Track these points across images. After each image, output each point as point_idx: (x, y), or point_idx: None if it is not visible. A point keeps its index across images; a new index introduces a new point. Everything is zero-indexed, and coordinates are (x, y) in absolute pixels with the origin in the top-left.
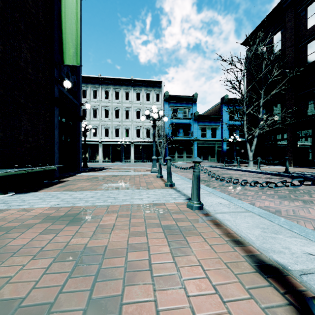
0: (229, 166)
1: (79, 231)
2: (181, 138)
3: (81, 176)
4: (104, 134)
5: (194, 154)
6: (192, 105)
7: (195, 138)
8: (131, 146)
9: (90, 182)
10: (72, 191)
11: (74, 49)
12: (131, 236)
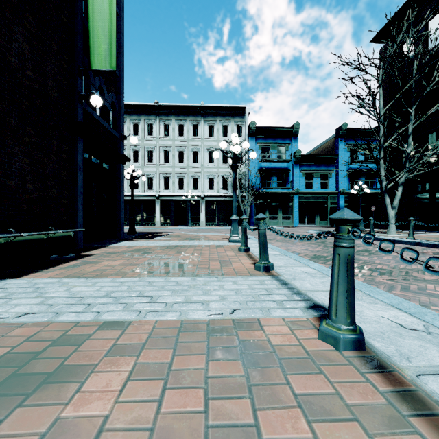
0: (353, 232)
1: None
2: (275, 190)
3: (118, 248)
4: (162, 185)
5: (294, 214)
6: (291, 141)
7: (295, 190)
8: (201, 203)
9: (125, 258)
10: (82, 277)
11: (106, 45)
12: None
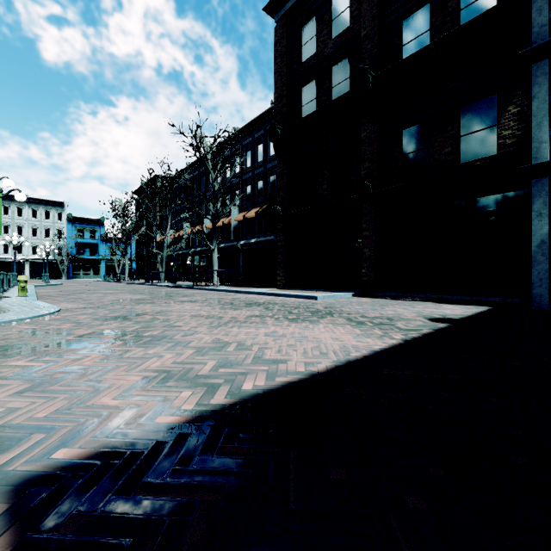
0: None
1: None
2: (88, 257)
3: None
4: None
5: (102, 272)
6: (100, 227)
7: (102, 257)
8: (26, 264)
9: None
10: None
11: None
12: None
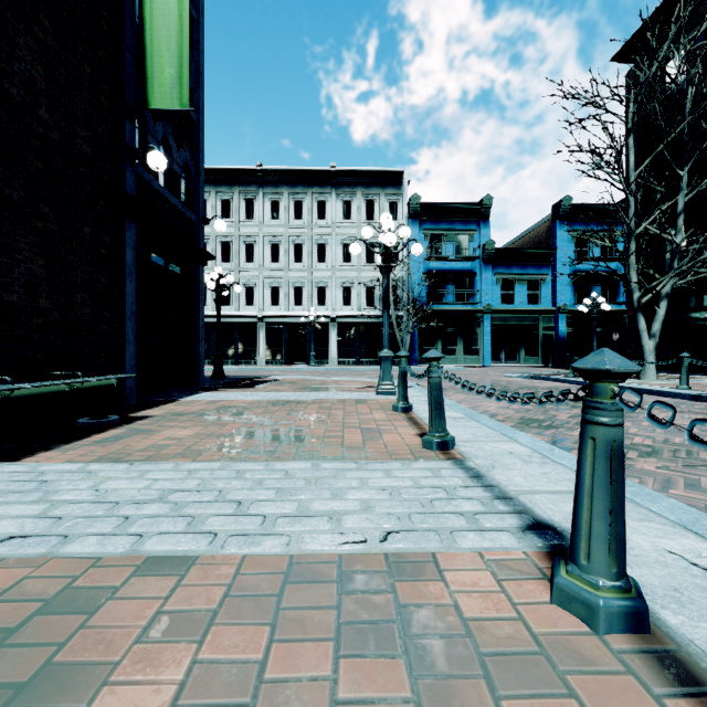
0: None
1: None
2: (452, 307)
3: (193, 404)
4: (269, 299)
5: (484, 345)
6: (478, 226)
7: (485, 306)
8: (331, 328)
9: (202, 423)
10: (125, 459)
11: (173, 67)
12: None
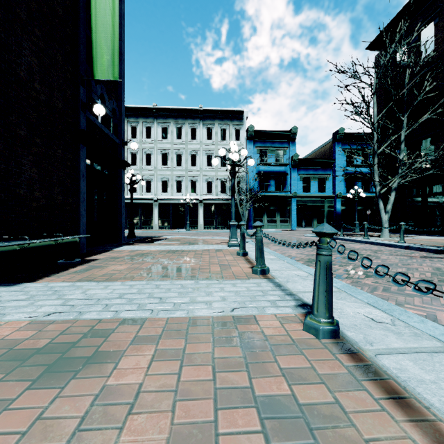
0: (349, 235)
1: (52, 407)
2: (273, 194)
3: (120, 252)
4: (160, 188)
5: (292, 217)
6: (288, 145)
7: (293, 194)
8: (199, 206)
9: (129, 263)
10: (93, 280)
11: (109, 55)
12: (175, 443)
